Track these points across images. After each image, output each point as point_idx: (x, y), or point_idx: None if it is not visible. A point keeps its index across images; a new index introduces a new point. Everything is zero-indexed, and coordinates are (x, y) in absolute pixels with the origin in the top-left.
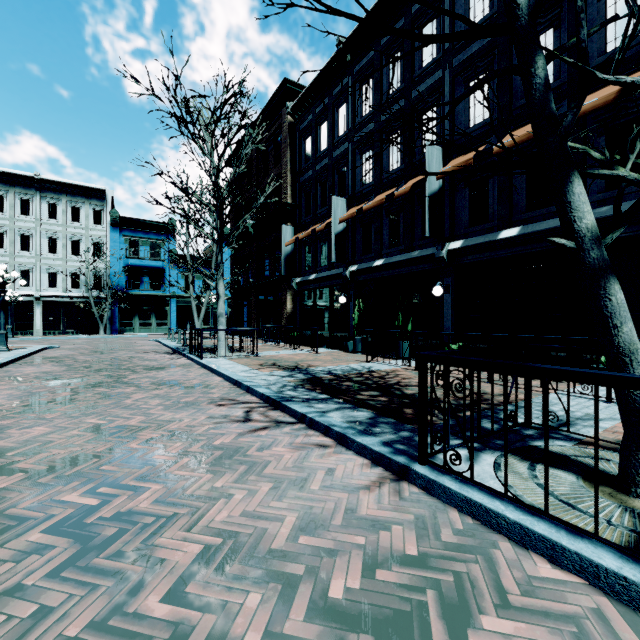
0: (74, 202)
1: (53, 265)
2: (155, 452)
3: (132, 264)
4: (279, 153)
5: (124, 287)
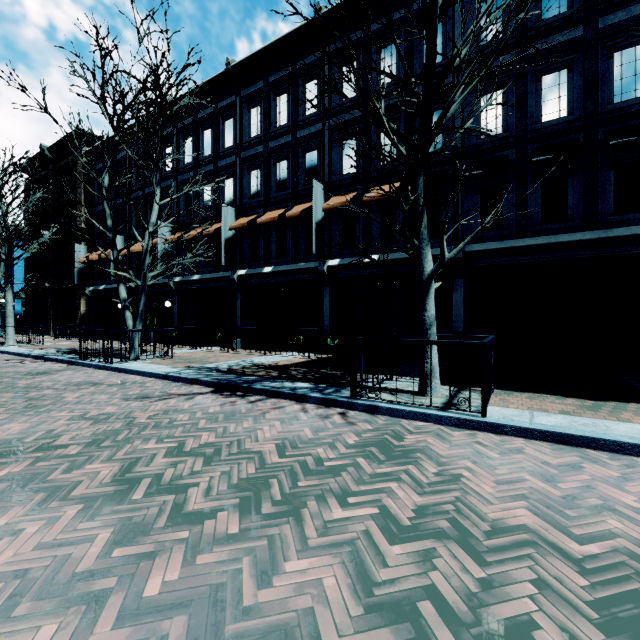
0: None
1: None
2: None
3: None
4: (75, 181)
5: None
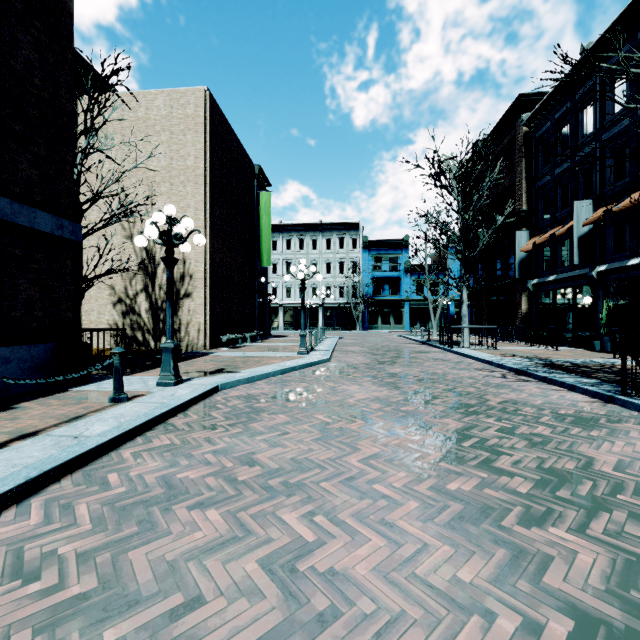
0: (340, 235)
1: (328, 282)
2: (461, 381)
3: (376, 276)
4: (512, 162)
5: (371, 294)
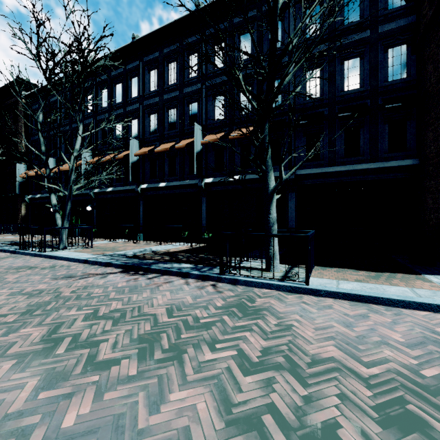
0: None
1: None
2: None
3: None
4: (17, 117)
5: None
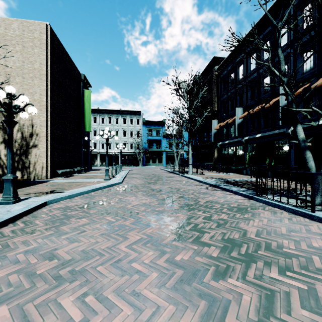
0: (131, 117)
1: (125, 141)
2: (187, 191)
3: (149, 139)
4: (211, 88)
5: (147, 148)
